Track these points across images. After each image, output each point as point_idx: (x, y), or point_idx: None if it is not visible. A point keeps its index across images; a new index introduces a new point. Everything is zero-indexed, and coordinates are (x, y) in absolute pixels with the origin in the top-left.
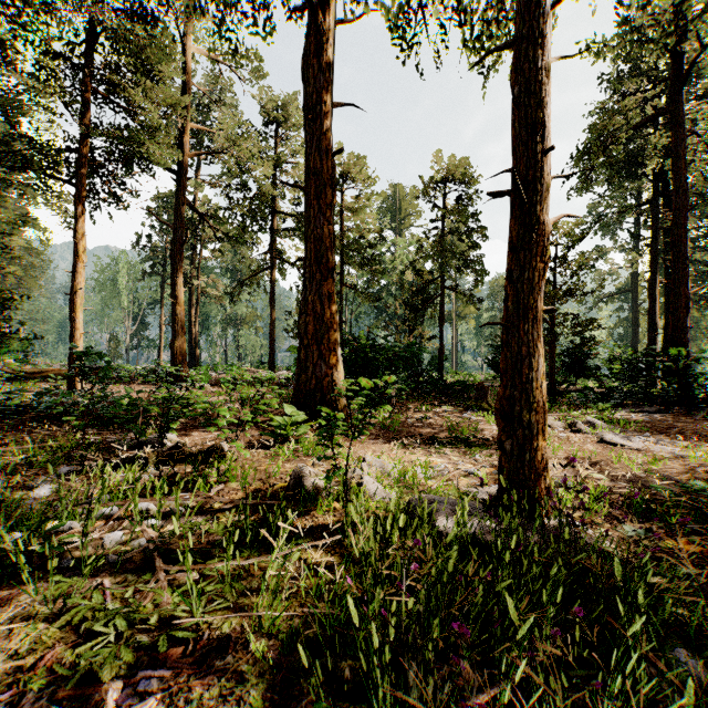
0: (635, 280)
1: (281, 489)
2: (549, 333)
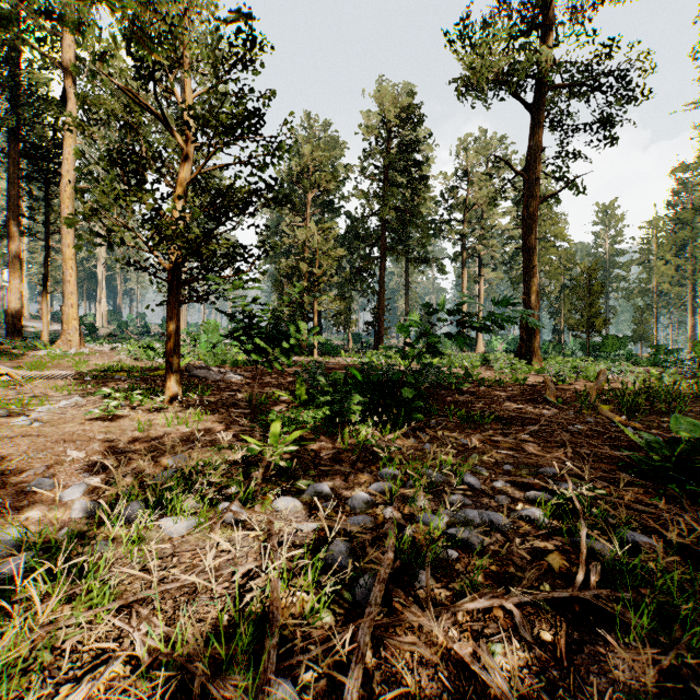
0: None
1: None
2: None
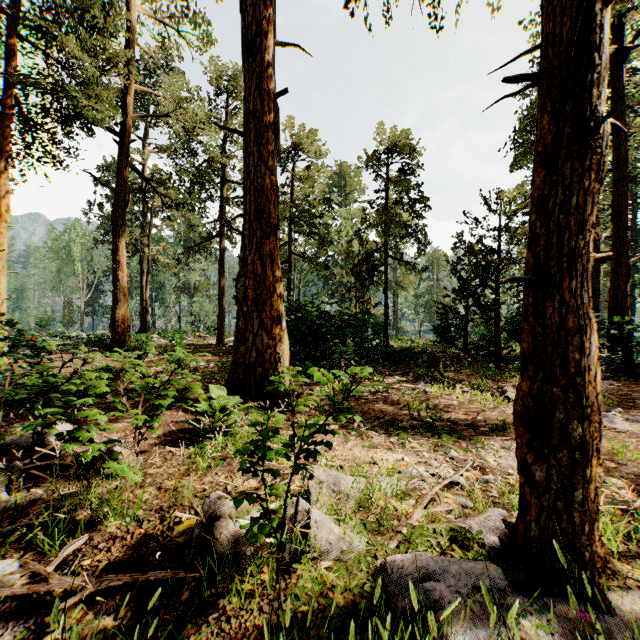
0: None
1: (183, 536)
2: (495, 300)
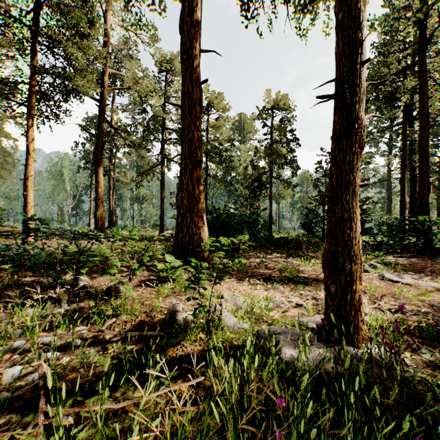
0: (389, 174)
1: (160, 321)
2: None
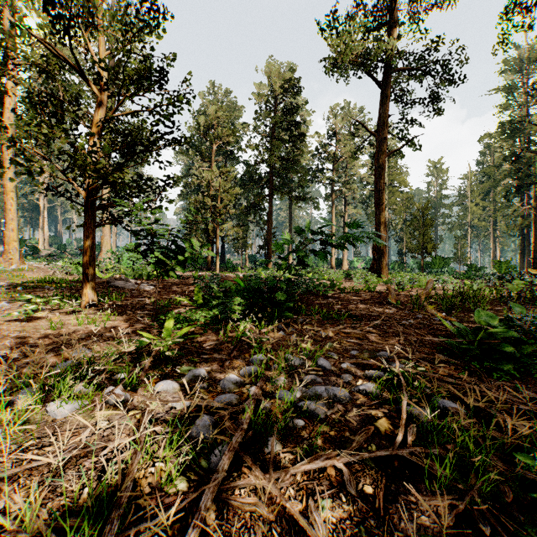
0: None
1: None
2: None
